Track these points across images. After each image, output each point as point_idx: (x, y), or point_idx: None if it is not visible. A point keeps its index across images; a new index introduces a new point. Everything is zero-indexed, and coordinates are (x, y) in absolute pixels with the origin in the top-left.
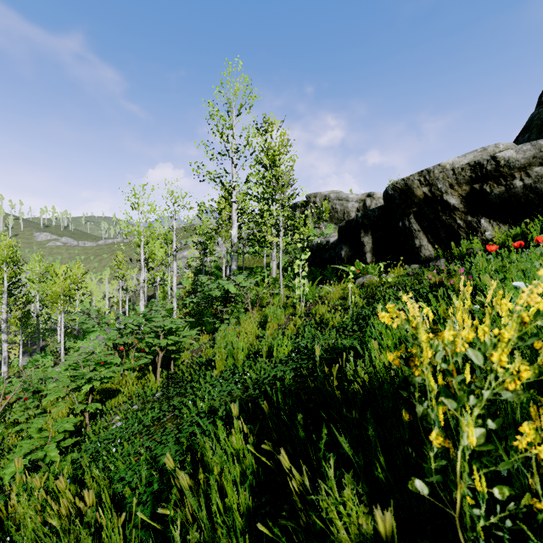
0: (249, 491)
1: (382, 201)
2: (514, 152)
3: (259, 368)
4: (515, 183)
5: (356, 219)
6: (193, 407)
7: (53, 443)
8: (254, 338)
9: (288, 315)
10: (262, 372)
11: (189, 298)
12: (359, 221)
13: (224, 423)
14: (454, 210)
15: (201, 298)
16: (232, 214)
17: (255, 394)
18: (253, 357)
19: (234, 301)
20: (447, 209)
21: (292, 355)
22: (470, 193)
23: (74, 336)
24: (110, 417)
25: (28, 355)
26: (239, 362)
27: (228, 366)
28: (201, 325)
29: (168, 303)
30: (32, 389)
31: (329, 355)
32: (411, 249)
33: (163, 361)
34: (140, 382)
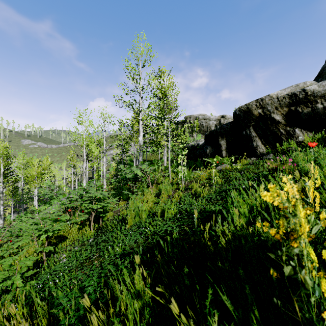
0: (147, 320)
1: (230, 120)
2: (317, 86)
3: (155, 224)
4: (318, 106)
5: (216, 129)
6: (111, 250)
7: (19, 274)
8: (153, 204)
9: (174, 189)
10: (157, 227)
11: (114, 178)
12: (218, 131)
13: (131, 264)
14: (278, 123)
15: (121, 178)
16: (139, 127)
17: (153, 242)
18: (151, 216)
19: (141, 181)
20: (274, 123)
21: (177, 215)
22: (288, 112)
23: (44, 202)
24: (60, 254)
25: (16, 213)
26: (143, 220)
27: (136, 222)
28: (120, 195)
29: (101, 182)
30: (14, 235)
31: (202, 215)
32: (251, 148)
33: (95, 218)
34: (80, 231)
